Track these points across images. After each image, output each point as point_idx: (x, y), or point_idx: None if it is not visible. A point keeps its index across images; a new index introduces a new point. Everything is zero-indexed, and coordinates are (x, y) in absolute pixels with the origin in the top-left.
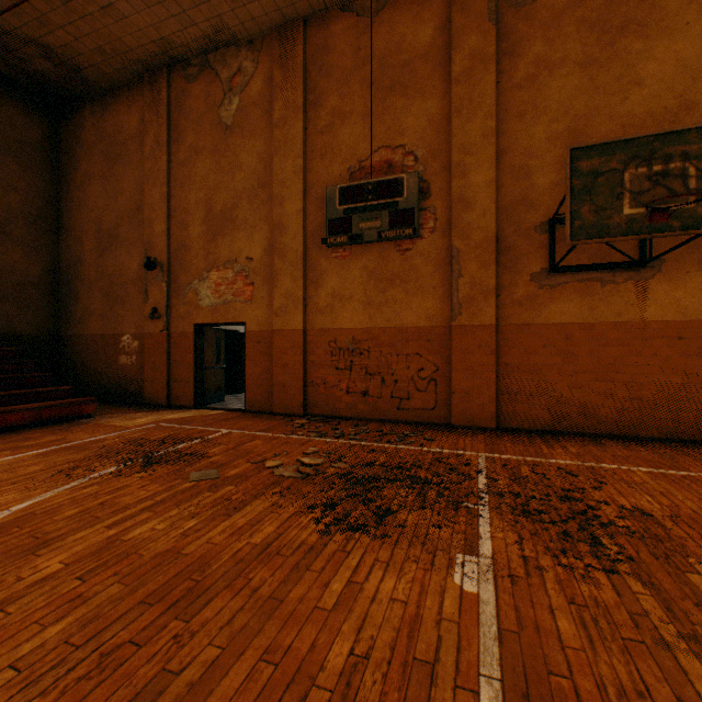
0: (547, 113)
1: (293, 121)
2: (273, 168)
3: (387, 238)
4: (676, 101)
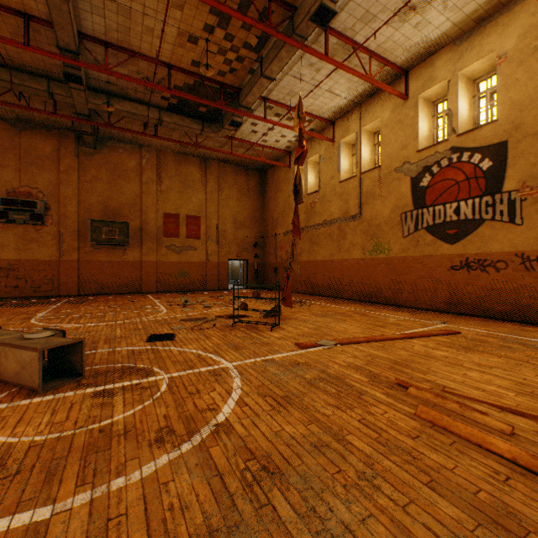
0: (97, 194)
1: None
2: None
3: (30, 224)
4: (133, 202)
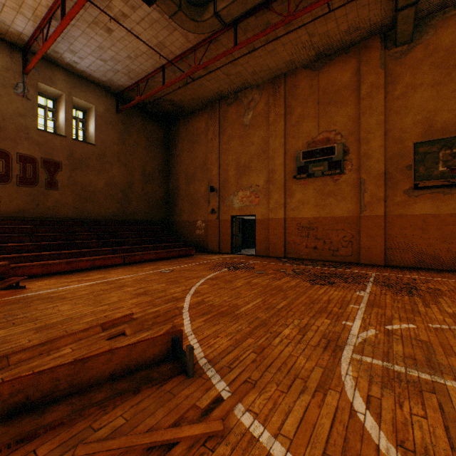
0: (413, 111)
1: (279, 121)
2: (269, 144)
3: (326, 175)
4: None
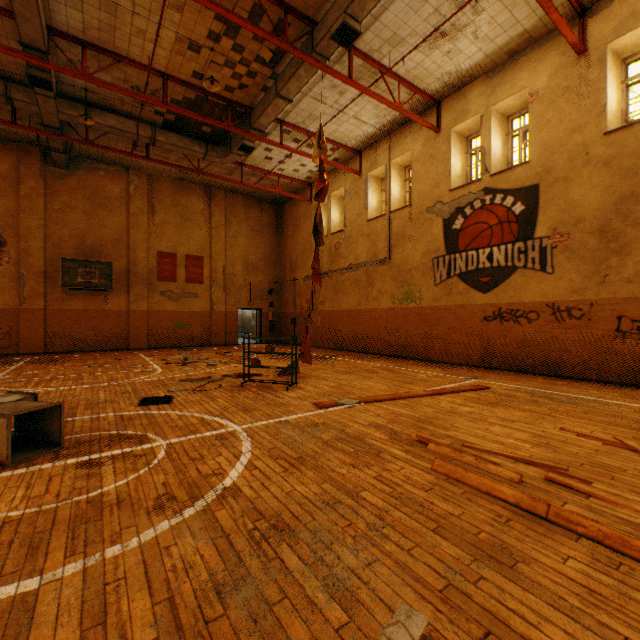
0: (71, 226)
1: None
2: None
3: None
4: (118, 237)
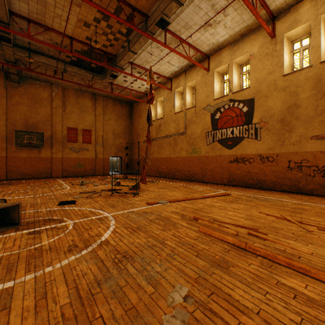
0: (20, 113)
1: None
2: None
3: None
4: (46, 119)
